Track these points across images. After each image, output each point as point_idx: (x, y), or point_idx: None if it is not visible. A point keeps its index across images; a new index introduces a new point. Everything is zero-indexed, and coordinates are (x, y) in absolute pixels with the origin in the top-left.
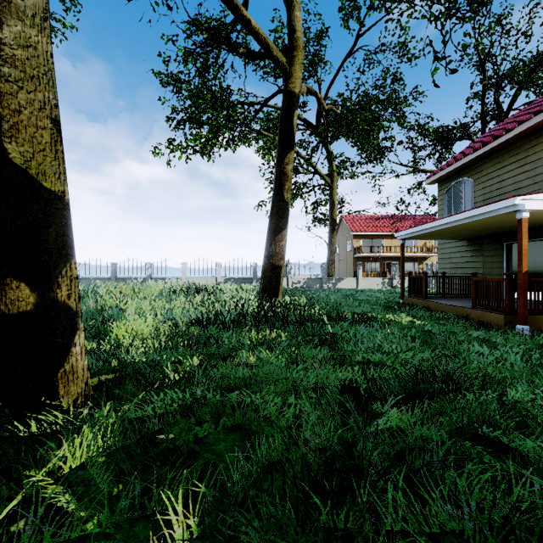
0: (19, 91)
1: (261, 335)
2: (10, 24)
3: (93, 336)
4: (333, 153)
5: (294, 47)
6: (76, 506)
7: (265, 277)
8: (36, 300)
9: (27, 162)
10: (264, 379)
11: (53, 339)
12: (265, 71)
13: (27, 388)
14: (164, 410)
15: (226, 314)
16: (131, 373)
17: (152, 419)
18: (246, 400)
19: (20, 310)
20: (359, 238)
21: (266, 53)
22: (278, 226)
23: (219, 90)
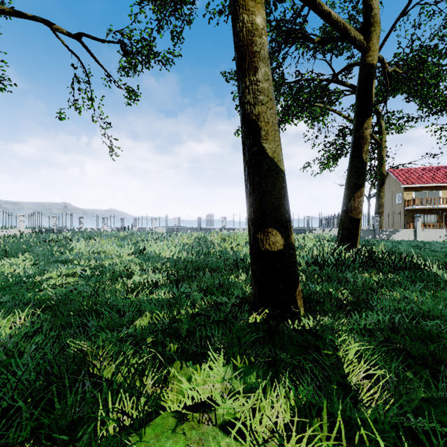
0: (266, 109)
1: (379, 278)
2: (260, 68)
3: (243, 269)
4: (390, 112)
5: (371, 23)
6: (413, 378)
7: (343, 228)
8: (283, 243)
9: (273, 154)
10: (445, 314)
11: (292, 269)
12: (314, 51)
13: (284, 298)
14: (371, 326)
15: (331, 258)
16: (315, 297)
17: (376, 331)
18: (441, 328)
19: (278, 248)
20: (410, 191)
21: (343, 36)
22: (357, 184)
23: (282, 76)
